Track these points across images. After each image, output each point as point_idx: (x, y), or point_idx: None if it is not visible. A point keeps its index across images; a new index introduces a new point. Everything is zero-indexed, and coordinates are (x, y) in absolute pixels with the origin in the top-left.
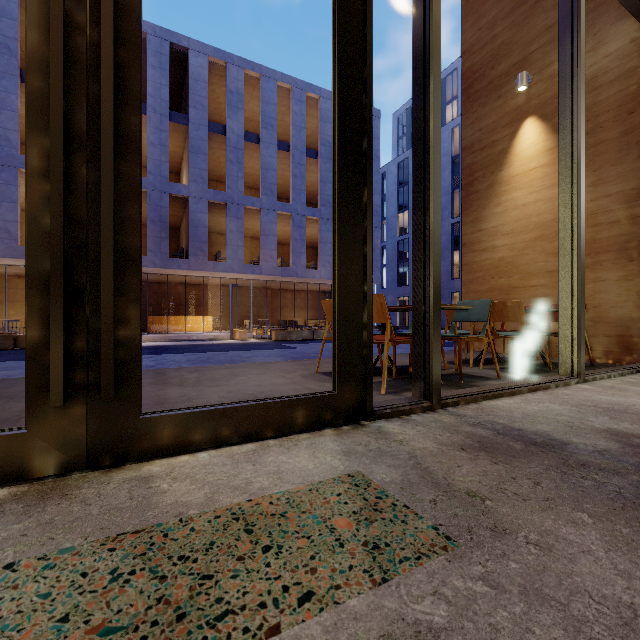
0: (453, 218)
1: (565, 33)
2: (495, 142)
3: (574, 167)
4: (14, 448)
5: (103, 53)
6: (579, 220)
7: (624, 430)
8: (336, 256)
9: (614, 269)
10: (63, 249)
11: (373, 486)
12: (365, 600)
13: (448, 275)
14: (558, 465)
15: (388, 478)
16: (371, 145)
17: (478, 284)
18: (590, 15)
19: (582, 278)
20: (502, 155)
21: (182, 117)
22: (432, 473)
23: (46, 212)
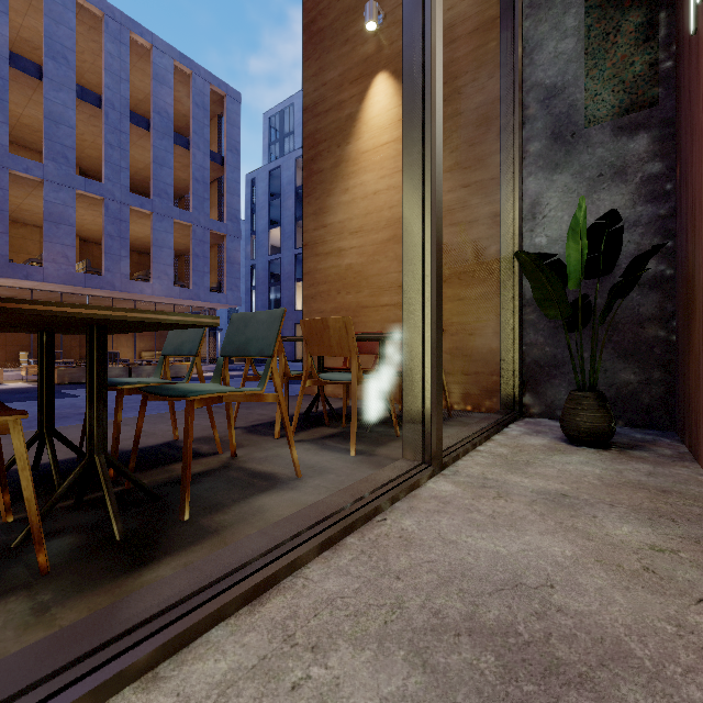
0: None
1: None
2: (342, 103)
3: (427, 57)
4: None
5: None
6: (435, 160)
7: None
8: None
9: (473, 284)
10: None
11: None
12: None
13: None
14: None
15: None
16: None
17: (322, 301)
18: None
19: (439, 273)
20: (350, 122)
21: None
22: None
23: None
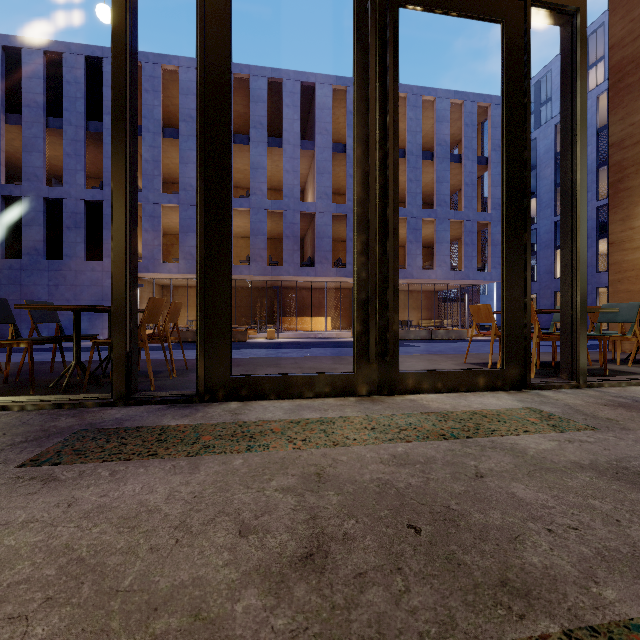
0: (598, 201)
1: None
2: None
3: None
4: (351, 380)
5: (389, 192)
6: None
7: None
8: (504, 280)
9: None
10: (374, 288)
11: (544, 412)
12: (554, 434)
13: (591, 268)
14: None
15: (553, 410)
16: (529, 203)
17: (629, 284)
18: None
19: None
20: None
21: (310, 144)
22: (582, 411)
23: (362, 271)
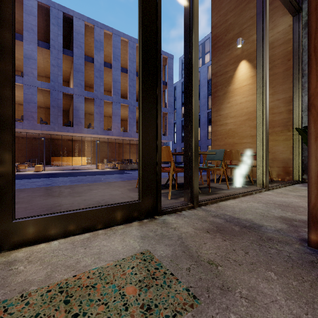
0: (208, 110)
1: (259, 17)
2: (227, 72)
3: (264, 84)
4: None
5: None
6: (266, 110)
7: (289, 217)
8: (140, 124)
9: (281, 135)
10: None
11: (154, 260)
12: None
13: (206, 137)
14: (257, 240)
15: (164, 254)
16: (160, 64)
17: (219, 141)
18: (270, 12)
19: (267, 139)
20: (230, 78)
21: (70, 52)
22: (189, 249)
23: None
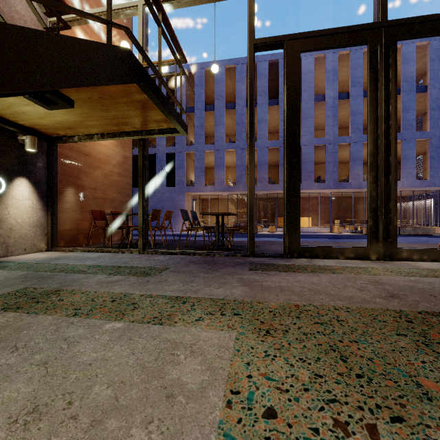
0: None
1: None
2: None
3: None
4: (366, 251)
5: (391, 148)
6: None
7: None
8: None
9: None
10: (381, 202)
11: None
12: None
13: None
14: None
15: None
16: None
17: None
18: None
19: None
20: None
21: None
22: None
23: (373, 192)
